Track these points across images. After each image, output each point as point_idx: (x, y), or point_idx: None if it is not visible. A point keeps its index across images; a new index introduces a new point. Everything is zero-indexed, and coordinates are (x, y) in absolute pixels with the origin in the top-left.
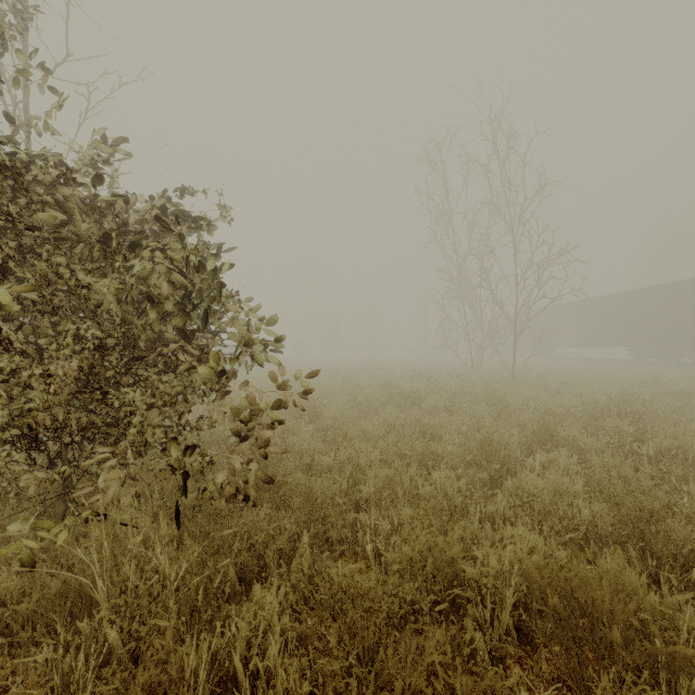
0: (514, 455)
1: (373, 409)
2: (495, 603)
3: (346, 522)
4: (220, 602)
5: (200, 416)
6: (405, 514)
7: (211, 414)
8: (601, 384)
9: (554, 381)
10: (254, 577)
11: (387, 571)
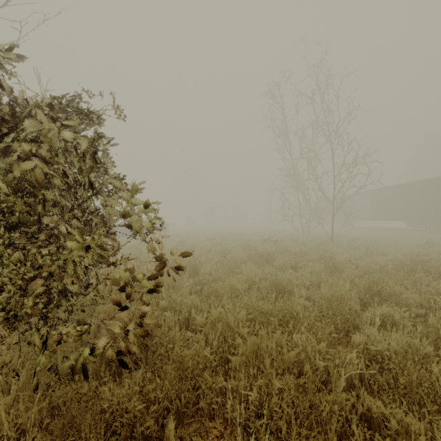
0: (354, 309)
1: (237, 265)
2: None
3: (216, 385)
4: None
5: (89, 281)
6: (273, 385)
7: (97, 281)
8: (393, 246)
9: (361, 244)
10: None
11: None
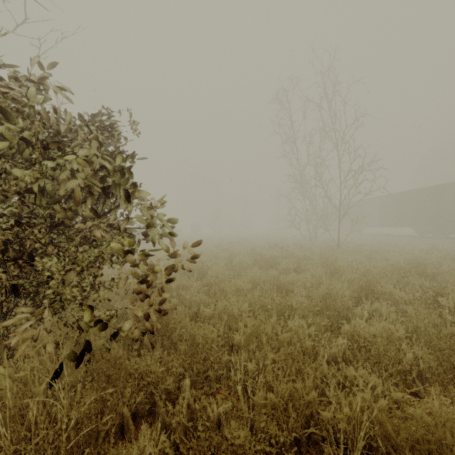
0: (346, 305)
1: (243, 270)
2: (346, 441)
3: (222, 361)
4: (106, 450)
5: (112, 278)
6: (268, 357)
7: (119, 276)
8: (398, 252)
9: (366, 250)
10: (145, 412)
11: (254, 405)
